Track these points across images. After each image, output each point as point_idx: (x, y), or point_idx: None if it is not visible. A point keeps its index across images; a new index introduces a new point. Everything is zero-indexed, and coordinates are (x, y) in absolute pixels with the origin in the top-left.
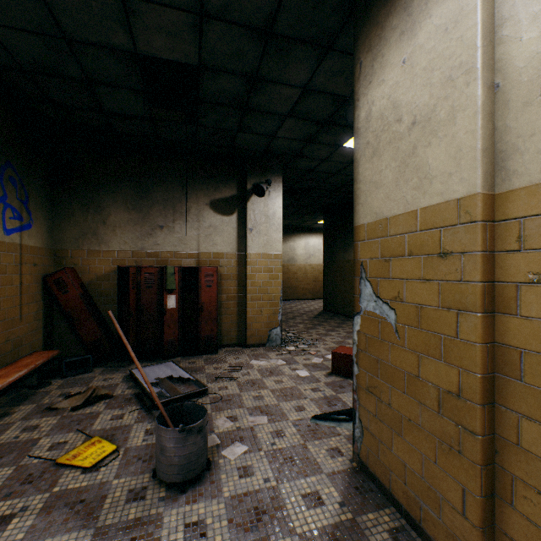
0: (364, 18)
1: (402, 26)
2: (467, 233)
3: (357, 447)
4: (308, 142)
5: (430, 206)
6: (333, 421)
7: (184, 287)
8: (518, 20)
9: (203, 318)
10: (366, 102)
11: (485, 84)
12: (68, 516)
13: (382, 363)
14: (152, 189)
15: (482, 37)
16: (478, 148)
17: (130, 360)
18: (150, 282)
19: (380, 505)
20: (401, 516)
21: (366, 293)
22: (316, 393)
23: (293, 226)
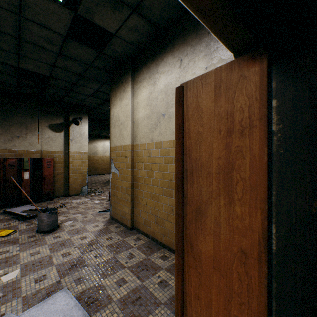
0: (113, 86)
1: (120, 97)
2: (129, 152)
3: (111, 213)
4: (100, 104)
5: (124, 145)
6: (106, 212)
7: (33, 168)
8: (136, 111)
9: (45, 183)
10: (113, 111)
11: (132, 121)
12: (5, 245)
13: (116, 186)
14: (12, 116)
15: (131, 111)
16: (130, 135)
17: (1, 206)
18: (13, 166)
19: (115, 224)
20: (120, 224)
21: (113, 167)
22: (101, 206)
23: (96, 135)
